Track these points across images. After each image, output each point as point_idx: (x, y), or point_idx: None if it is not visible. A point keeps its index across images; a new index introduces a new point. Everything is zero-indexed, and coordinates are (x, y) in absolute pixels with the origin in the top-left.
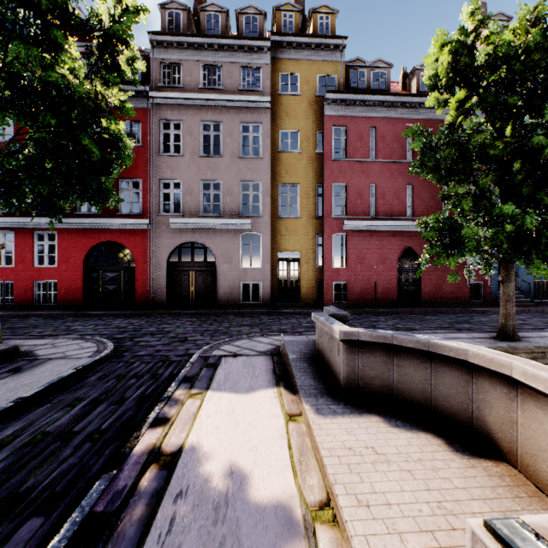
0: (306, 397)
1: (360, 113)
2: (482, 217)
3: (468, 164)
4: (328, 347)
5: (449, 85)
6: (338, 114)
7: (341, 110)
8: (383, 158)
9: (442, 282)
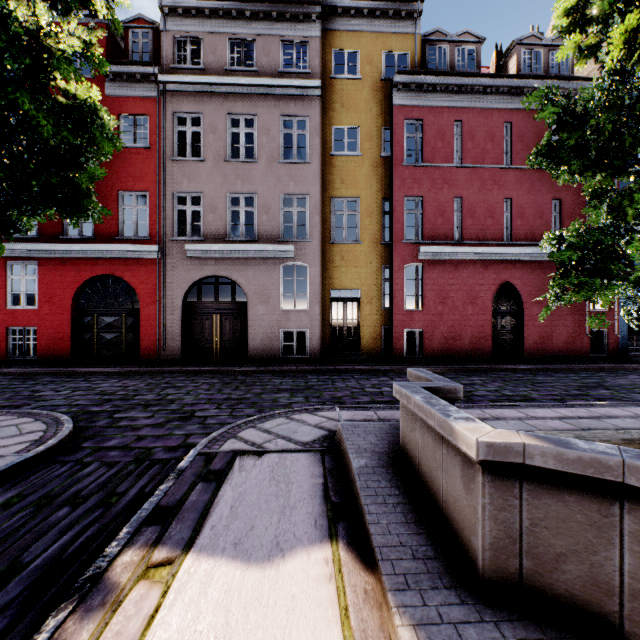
0: (397, 590)
1: (442, 102)
2: (639, 232)
3: (635, 141)
4: (433, 457)
5: (605, 13)
6: (412, 103)
7: (415, 97)
8: (472, 163)
9: (552, 330)
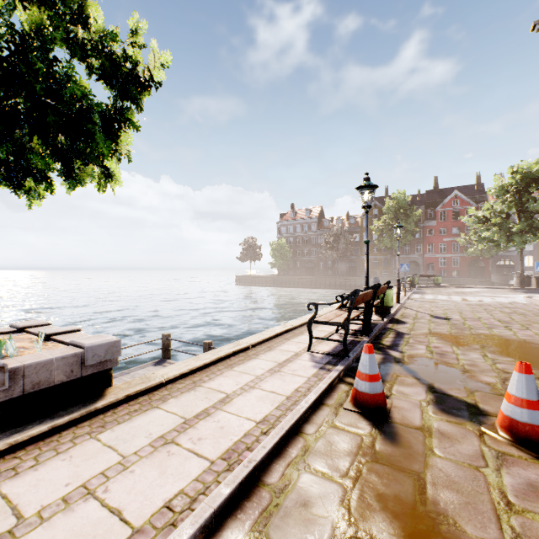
0: None
1: None
2: None
3: None
4: None
5: None
6: None
7: None
8: None
9: None
